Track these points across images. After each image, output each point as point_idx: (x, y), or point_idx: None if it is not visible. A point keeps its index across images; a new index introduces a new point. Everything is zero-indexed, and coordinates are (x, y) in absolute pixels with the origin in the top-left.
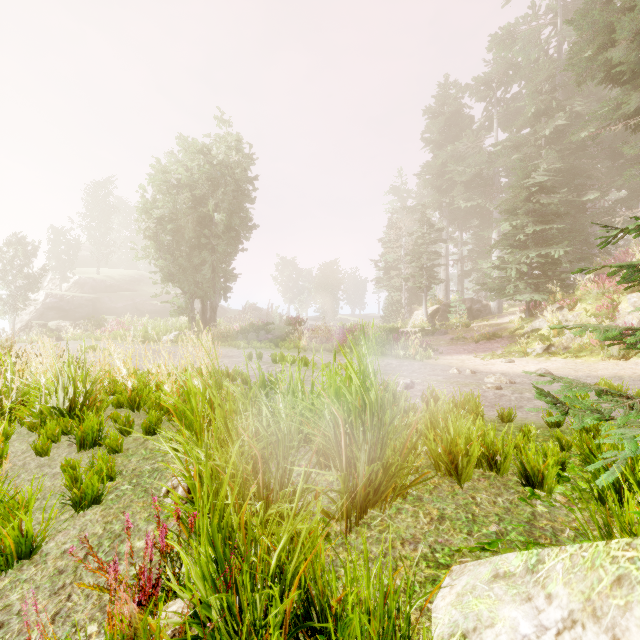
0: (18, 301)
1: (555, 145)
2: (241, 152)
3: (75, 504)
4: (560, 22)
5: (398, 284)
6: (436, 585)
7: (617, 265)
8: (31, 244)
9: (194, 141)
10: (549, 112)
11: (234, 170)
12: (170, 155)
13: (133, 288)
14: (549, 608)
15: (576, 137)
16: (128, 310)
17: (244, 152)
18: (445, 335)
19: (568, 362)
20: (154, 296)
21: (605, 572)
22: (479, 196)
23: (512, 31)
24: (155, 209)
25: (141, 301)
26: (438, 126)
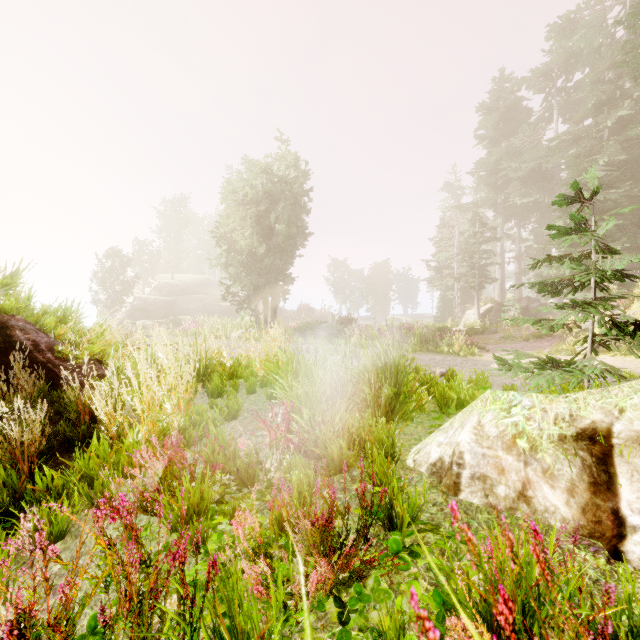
0: (115, 304)
1: (619, 136)
2: (298, 169)
3: (225, 418)
4: (629, 1)
5: (450, 283)
6: (416, 445)
7: (532, 283)
8: (124, 256)
9: (259, 163)
10: (613, 101)
11: (292, 185)
12: (237, 174)
13: (202, 291)
14: (451, 431)
15: (634, 132)
16: (198, 311)
17: (301, 169)
18: (495, 334)
19: (616, 360)
20: (224, 298)
21: (468, 411)
22: (537, 191)
23: (573, 18)
24: (226, 224)
25: (209, 303)
26: (492, 122)
